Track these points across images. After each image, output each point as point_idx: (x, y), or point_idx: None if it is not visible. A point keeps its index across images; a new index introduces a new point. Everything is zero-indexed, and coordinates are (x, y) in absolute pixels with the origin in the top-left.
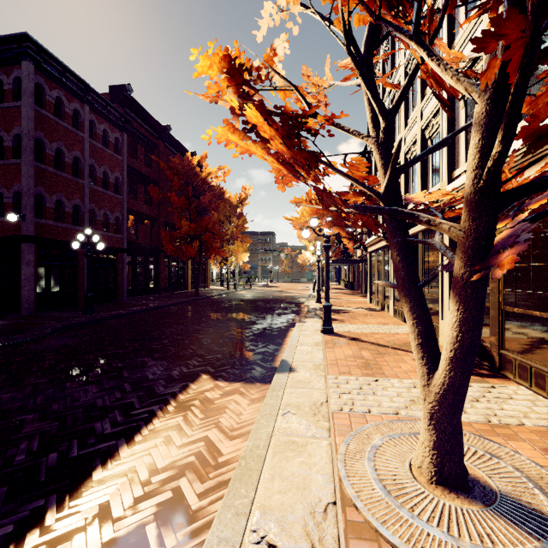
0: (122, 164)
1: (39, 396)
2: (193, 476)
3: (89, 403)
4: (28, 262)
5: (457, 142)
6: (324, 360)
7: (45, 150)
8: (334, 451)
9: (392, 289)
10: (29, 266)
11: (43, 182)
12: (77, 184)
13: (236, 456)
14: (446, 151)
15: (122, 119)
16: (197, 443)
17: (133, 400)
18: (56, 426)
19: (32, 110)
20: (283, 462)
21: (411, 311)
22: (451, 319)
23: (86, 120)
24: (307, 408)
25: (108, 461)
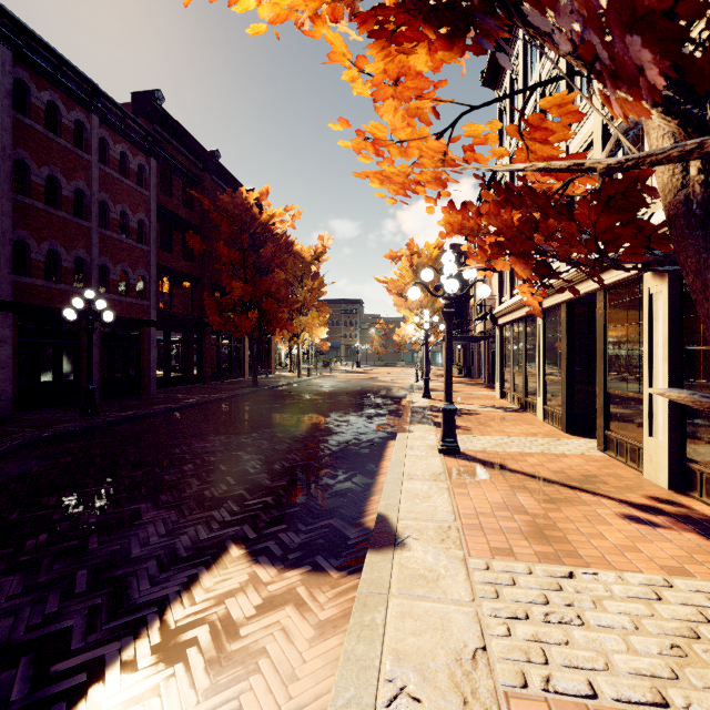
0: (148, 202)
1: None
2: None
3: None
4: (3, 339)
5: None
6: (456, 517)
7: (31, 177)
8: None
9: (542, 380)
10: (4, 346)
11: (27, 224)
12: (80, 228)
13: None
14: None
15: (149, 138)
16: None
17: (74, 622)
18: None
19: (8, 118)
20: None
21: None
22: None
23: (95, 137)
24: (444, 673)
25: None
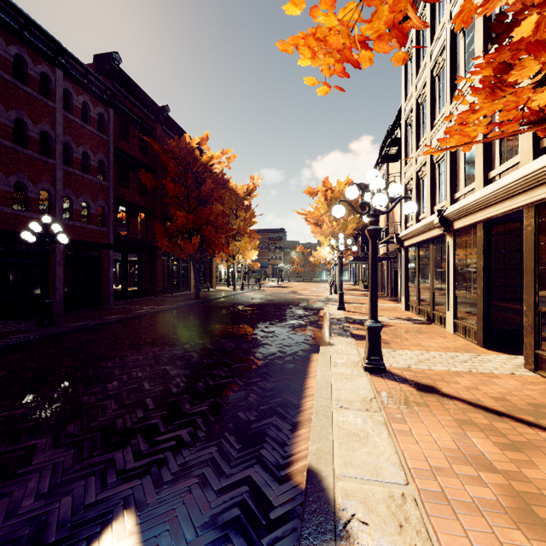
0: (107, 145)
1: None
2: None
3: None
4: None
5: None
6: (407, 476)
7: None
8: None
9: (453, 296)
10: None
11: None
12: (46, 164)
13: None
14: None
15: (108, 92)
16: None
17: None
18: None
19: None
20: None
21: None
22: None
23: (59, 87)
24: None
25: None
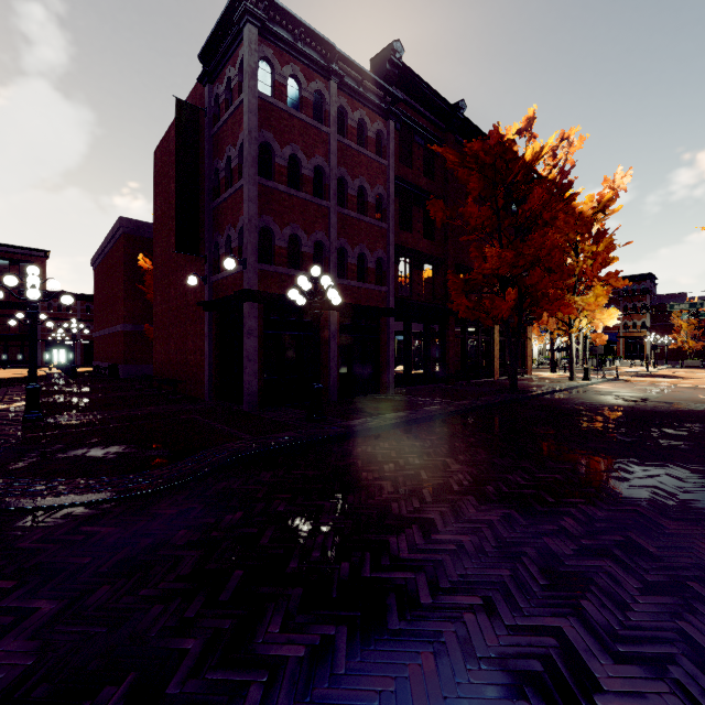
0: (386, 173)
1: None
2: None
3: None
4: (249, 331)
5: None
6: None
7: (274, 159)
8: None
9: None
10: (250, 337)
11: (271, 209)
12: (319, 209)
13: None
14: None
15: (387, 99)
16: None
17: None
18: None
19: (254, 99)
20: None
21: None
22: None
23: (333, 106)
24: None
25: None
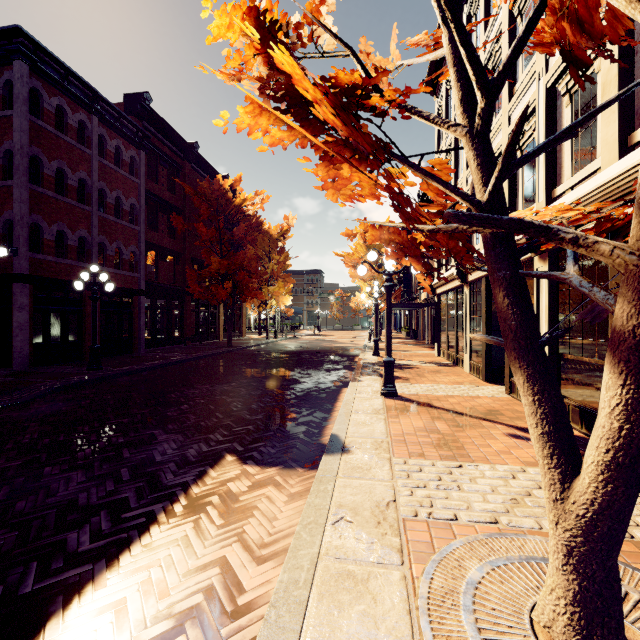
0: (138, 189)
1: (3, 488)
2: (196, 633)
3: (68, 500)
4: (21, 306)
5: (559, 151)
6: (388, 436)
7: (43, 169)
8: (411, 592)
9: (468, 340)
10: (22, 311)
11: (40, 209)
12: (83, 212)
13: (265, 595)
14: (544, 162)
15: (139, 134)
16: (209, 569)
17: (128, 494)
18: (14, 539)
19: (26, 121)
20: (335, 614)
21: (530, 381)
22: (608, 400)
23: (95, 134)
24: (368, 511)
25: (74, 602)
